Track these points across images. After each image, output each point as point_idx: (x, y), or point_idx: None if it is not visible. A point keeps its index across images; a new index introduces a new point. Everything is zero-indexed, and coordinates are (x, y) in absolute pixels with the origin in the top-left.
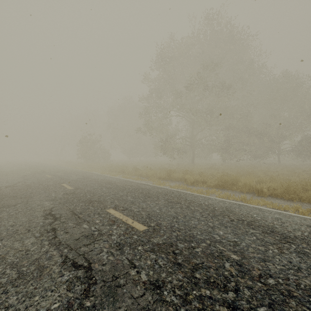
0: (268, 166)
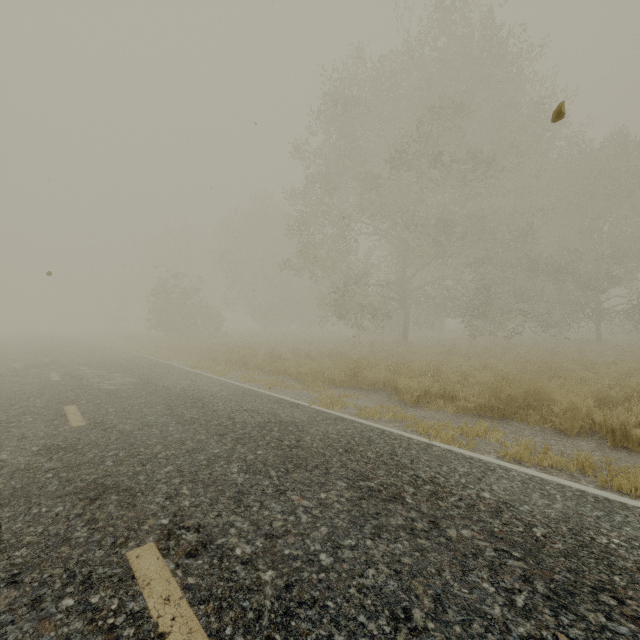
0: (581, 348)
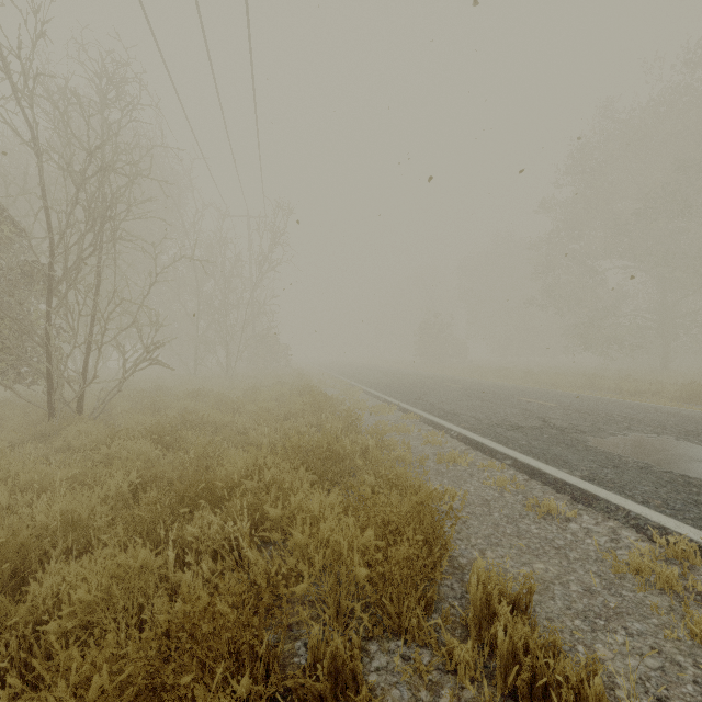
0: None
